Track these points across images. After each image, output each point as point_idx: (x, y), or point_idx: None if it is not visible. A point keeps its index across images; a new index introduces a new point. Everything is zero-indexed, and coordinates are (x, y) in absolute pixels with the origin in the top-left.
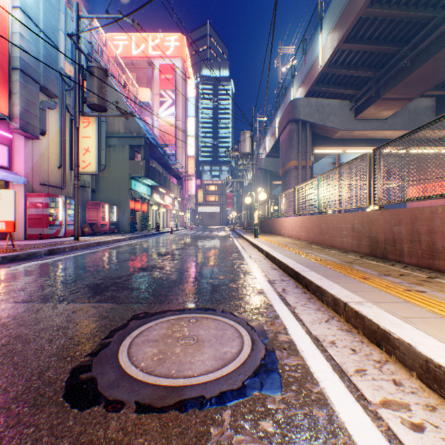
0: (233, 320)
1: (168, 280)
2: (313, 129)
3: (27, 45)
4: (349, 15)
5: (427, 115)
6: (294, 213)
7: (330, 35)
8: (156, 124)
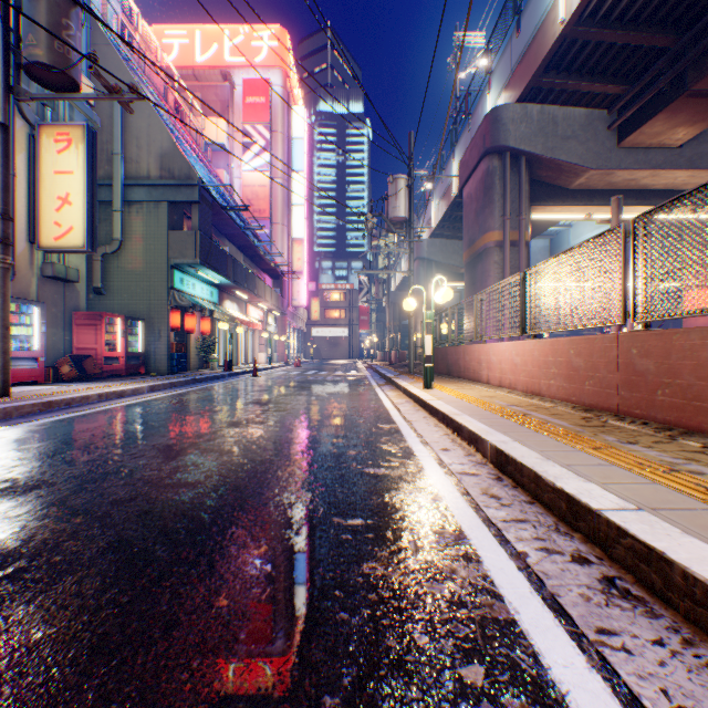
0: None
1: None
2: (533, 170)
3: None
4: None
5: None
6: (523, 332)
7: None
8: (237, 182)
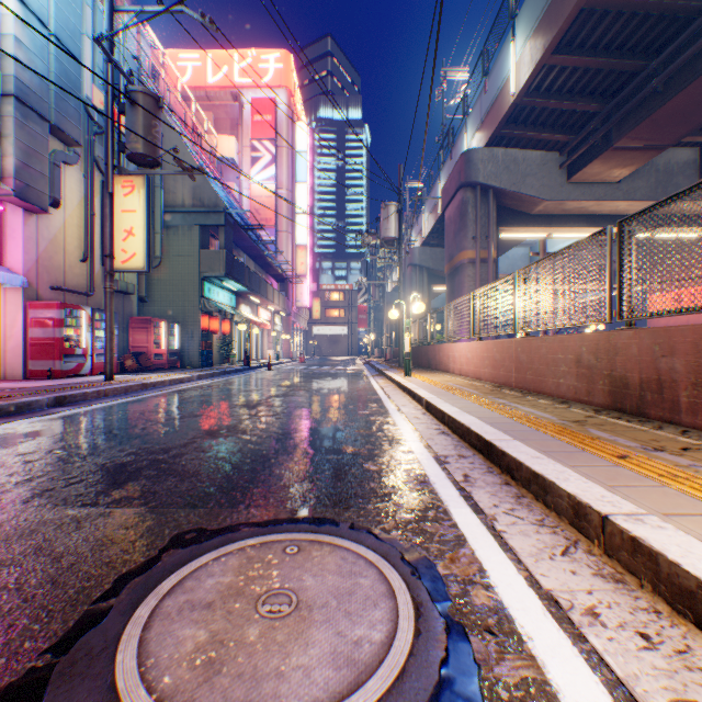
0: (374, 548)
1: (253, 456)
2: (500, 199)
3: (27, 56)
4: (562, 6)
5: (687, 176)
6: (471, 336)
7: (530, 41)
8: (245, 193)
